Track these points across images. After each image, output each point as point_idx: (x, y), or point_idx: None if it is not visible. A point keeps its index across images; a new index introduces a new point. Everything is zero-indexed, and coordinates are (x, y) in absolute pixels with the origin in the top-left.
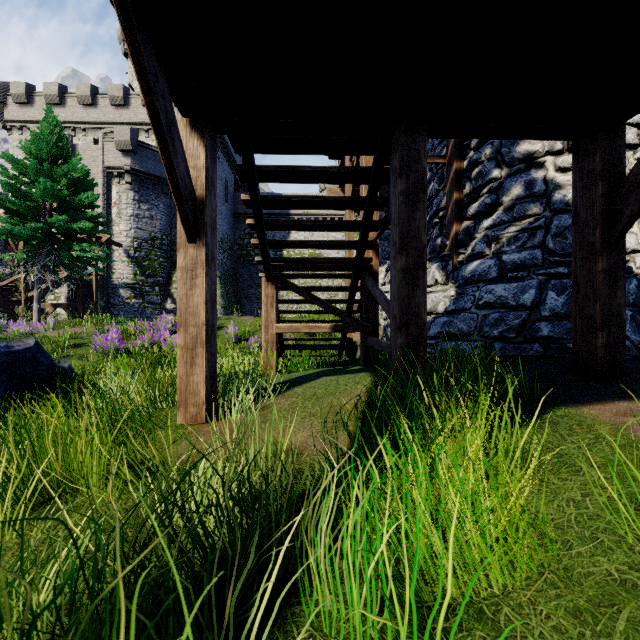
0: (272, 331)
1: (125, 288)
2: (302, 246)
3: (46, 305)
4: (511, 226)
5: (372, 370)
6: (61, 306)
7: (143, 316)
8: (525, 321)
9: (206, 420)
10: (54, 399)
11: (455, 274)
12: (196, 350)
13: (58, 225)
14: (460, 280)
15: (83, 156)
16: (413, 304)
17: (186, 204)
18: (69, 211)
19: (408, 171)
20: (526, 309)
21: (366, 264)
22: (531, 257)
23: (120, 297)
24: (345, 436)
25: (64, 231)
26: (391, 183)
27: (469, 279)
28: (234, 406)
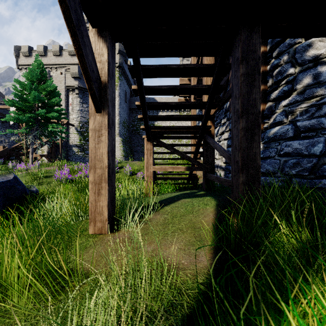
0: (150, 170)
1: (75, 147)
2: (169, 119)
3: (37, 155)
4: (303, 103)
5: (213, 195)
6: (44, 156)
7: (84, 161)
8: (315, 164)
9: (108, 231)
10: (13, 214)
11: (262, 135)
12: (101, 184)
13: (41, 115)
14: (266, 139)
15: (55, 81)
16: (251, 153)
17: (93, 84)
18: (47, 108)
19: (247, 59)
20: (315, 156)
21: (207, 130)
22: (318, 123)
23: (73, 151)
24: (206, 250)
25: (44, 118)
26: (232, 70)
27: (272, 138)
28: (127, 220)
